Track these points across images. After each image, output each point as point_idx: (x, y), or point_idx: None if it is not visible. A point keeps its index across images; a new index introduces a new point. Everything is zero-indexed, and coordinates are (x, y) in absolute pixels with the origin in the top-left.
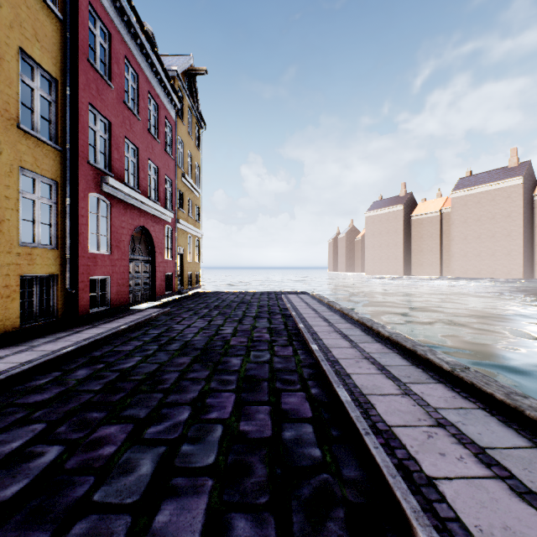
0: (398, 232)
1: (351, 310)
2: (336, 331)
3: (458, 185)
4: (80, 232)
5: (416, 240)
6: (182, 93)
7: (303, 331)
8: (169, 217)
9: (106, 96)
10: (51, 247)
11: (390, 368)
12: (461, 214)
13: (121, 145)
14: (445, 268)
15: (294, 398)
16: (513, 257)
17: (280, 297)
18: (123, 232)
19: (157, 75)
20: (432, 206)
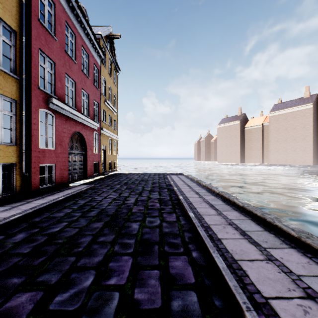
0: (236, 137)
1: (212, 186)
2: (205, 201)
3: (273, 109)
4: (32, 134)
5: (248, 142)
6: (105, 49)
7: (182, 201)
8: (96, 126)
9: (52, 45)
10: (11, 144)
11: (250, 233)
12: (275, 126)
13: (63, 78)
14: (265, 159)
15: (179, 262)
16: (307, 152)
17: (166, 177)
18: (64, 135)
19: (88, 35)
20: (257, 121)
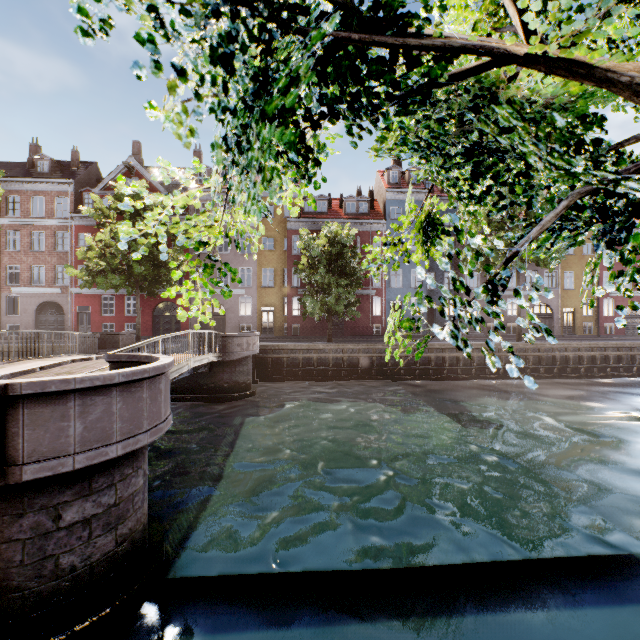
0: None
1: None
2: None
3: None
4: (599, 311)
5: None
6: None
7: None
8: None
9: None
10: (590, 315)
11: None
12: None
13: None
14: None
15: None
16: None
17: None
18: None
19: None
20: None
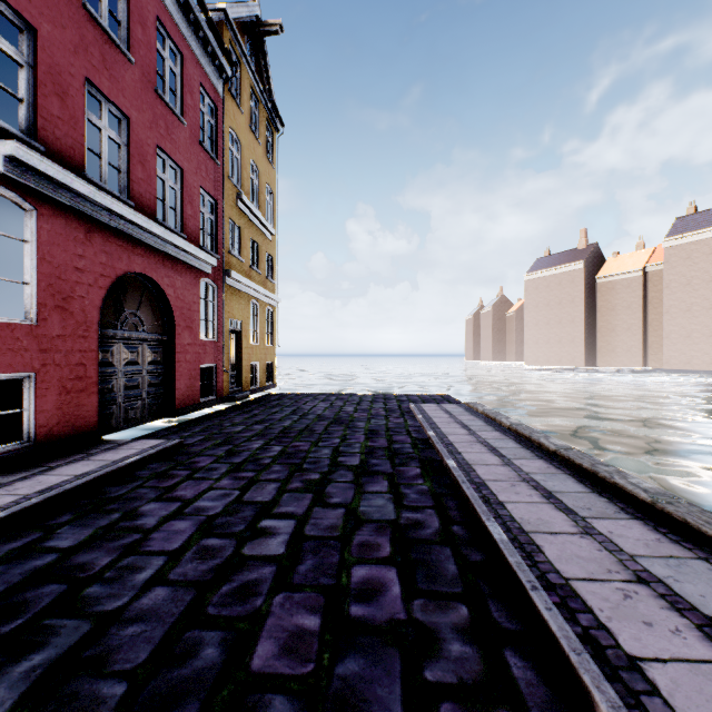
0: (575, 301)
1: (593, 459)
2: (637, 573)
3: (675, 229)
4: None
5: (604, 313)
6: (238, 58)
7: (519, 573)
8: (209, 265)
9: None
10: None
11: None
12: (682, 272)
13: (73, 93)
14: (652, 356)
15: None
16: None
17: (407, 408)
18: (81, 280)
19: None
20: (630, 263)
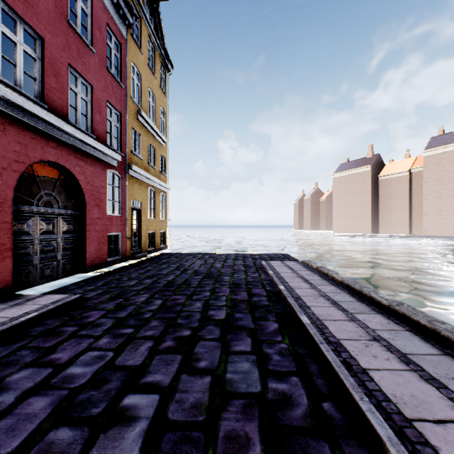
0: (365, 191)
1: (426, 315)
2: None
3: (430, 144)
4: None
5: (384, 199)
6: (139, 13)
7: None
8: (114, 159)
9: None
10: None
11: None
12: (435, 172)
13: None
14: (415, 227)
15: None
16: None
17: (260, 264)
18: None
19: None
20: (400, 166)
